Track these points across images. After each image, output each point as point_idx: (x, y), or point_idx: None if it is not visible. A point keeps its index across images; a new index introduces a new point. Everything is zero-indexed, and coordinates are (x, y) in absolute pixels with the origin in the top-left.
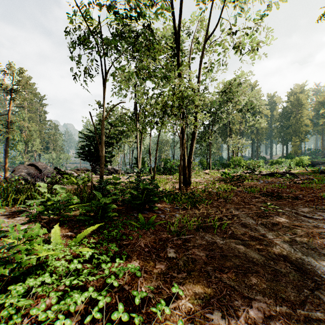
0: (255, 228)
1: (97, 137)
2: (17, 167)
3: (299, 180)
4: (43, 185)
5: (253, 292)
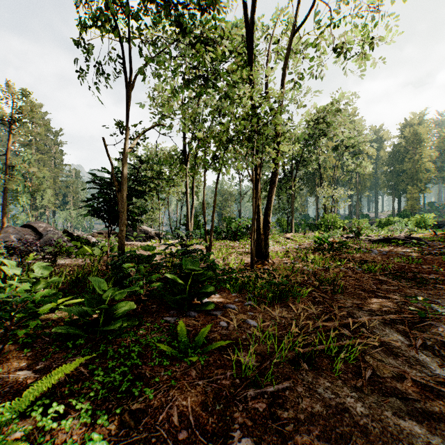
0: (415, 360)
1: (114, 180)
2: (4, 229)
3: (431, 248)
4: (8, 262)
5: None
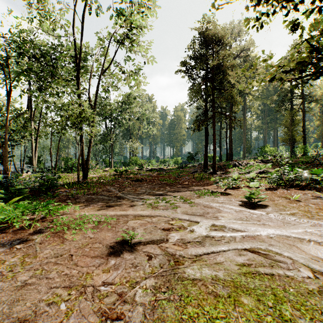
0: (113, 192)
1: (0, 140)
2: None
3: (165, 172)
4: None
5: (98, 203)
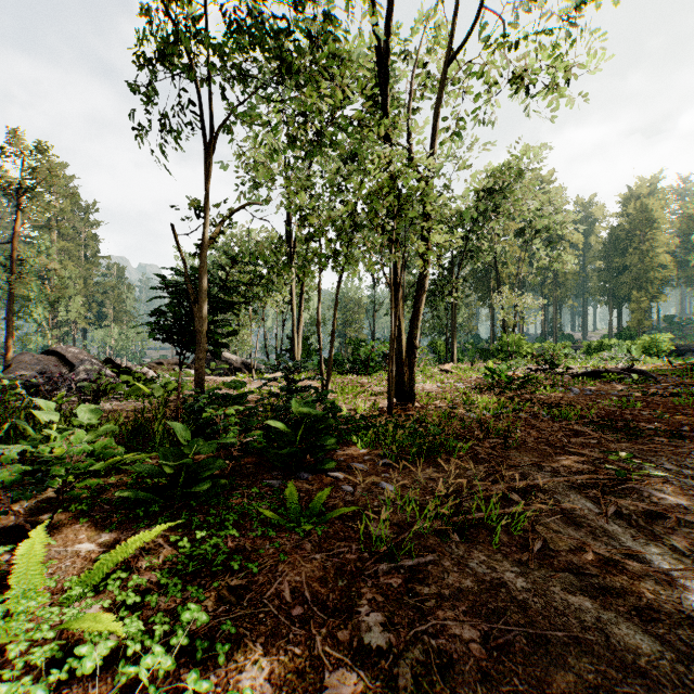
0: (603, 530)
1: (188, 285)
2: (17, 357)
3: (660, 386)
4: (43, 404)
5: None
